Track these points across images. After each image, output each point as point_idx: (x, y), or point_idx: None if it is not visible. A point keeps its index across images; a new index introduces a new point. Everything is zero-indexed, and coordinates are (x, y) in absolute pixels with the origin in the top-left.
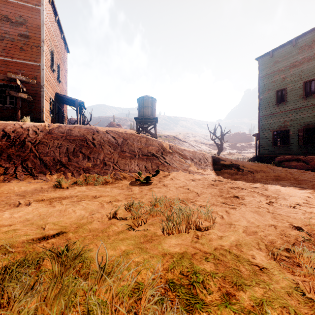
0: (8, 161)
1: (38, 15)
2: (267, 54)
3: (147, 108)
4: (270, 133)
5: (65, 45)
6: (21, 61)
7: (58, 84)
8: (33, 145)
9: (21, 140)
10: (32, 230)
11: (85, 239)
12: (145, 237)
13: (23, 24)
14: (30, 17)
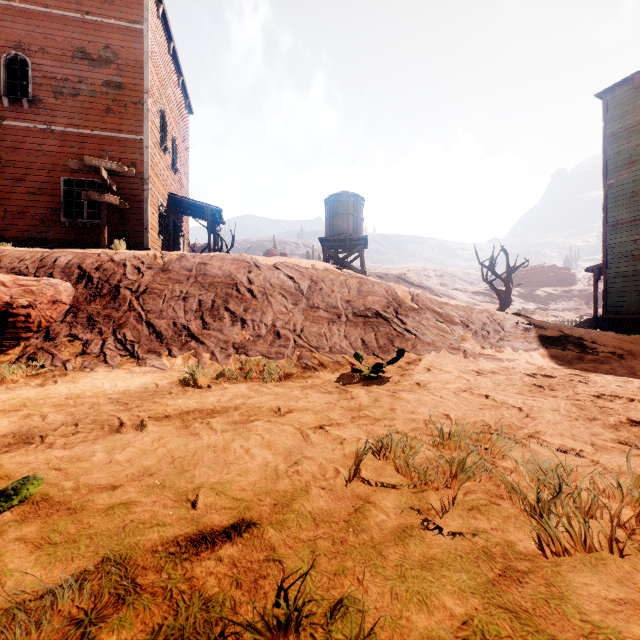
0: (90, 328)
1: (139, 42)
2: (625, 81)
3: (346, 218)
4: (636, 264)
5: (185, 99)
6: (109, 134)
7: (173, 177)
8: (135, 296)
9: (113, 285)
10: (166, 506)
11: (317, 555)
12: (491, 562)
13: (111, 62)
14: (124, 47)
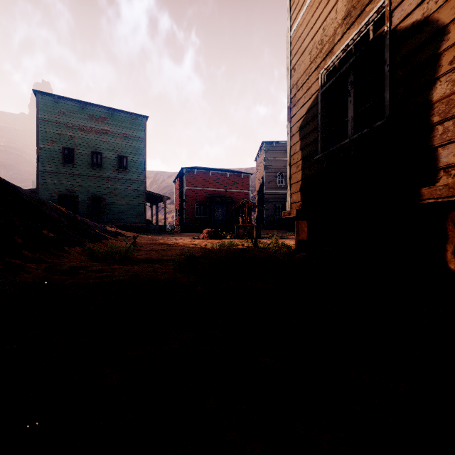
0: None
1: None
2: (50, 95)
3: None
4: (56, 196)
5: None
6: None
7: None
8: None
9: None
10: None
11: None
12: None
13: None
14: None
